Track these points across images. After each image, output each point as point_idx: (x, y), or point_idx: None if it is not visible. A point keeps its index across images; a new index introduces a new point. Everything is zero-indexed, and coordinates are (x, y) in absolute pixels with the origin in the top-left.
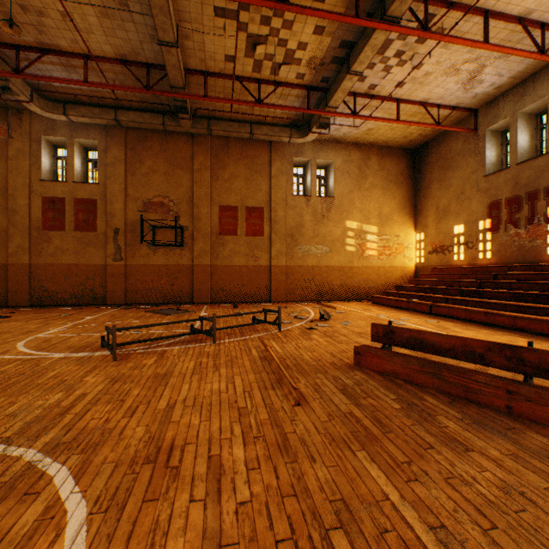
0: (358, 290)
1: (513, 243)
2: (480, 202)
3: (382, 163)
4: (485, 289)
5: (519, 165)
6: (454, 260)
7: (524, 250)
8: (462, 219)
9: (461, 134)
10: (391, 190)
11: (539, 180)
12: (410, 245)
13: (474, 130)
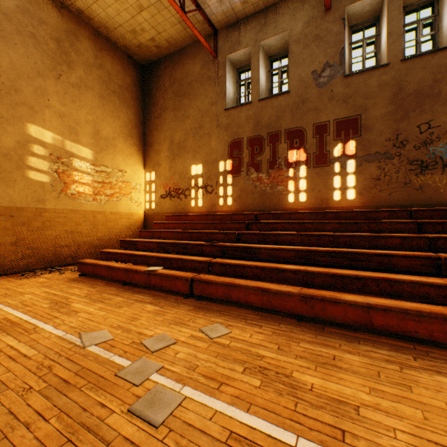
0: (58, 250)
1: (255, 188)
2: (221, 139)
3: (100, 58)
4: (257, 245)
5: (261, 101)
6: (192, 206)
7: (267, 196)
8: (201, 157)
9: (199, 56)
10: (114, 104)
11: (281, 121)
12: (139, 186)
13: (216, 53)
